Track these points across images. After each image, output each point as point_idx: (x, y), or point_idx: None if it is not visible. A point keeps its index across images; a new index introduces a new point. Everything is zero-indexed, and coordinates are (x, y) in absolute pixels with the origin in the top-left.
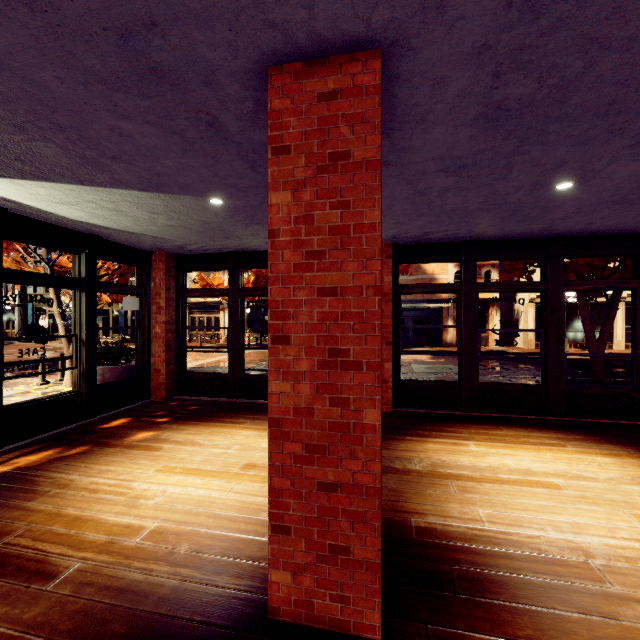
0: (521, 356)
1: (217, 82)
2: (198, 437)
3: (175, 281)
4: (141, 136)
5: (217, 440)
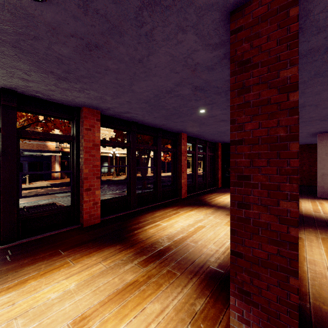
0: None
1: None
2: None
3: None
4: None
5: None
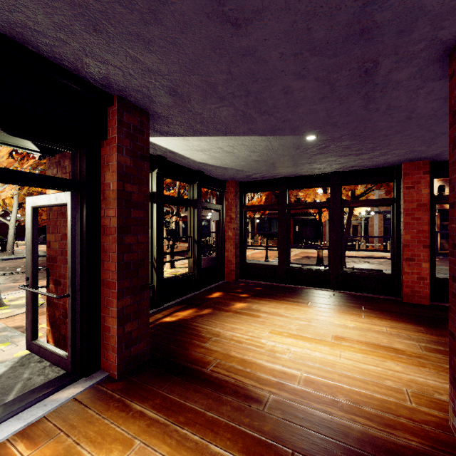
0: None
1: (410, 29)
2: (279, 310)
3: (239, 200)
4: (299, 91)
5: (295, 314)
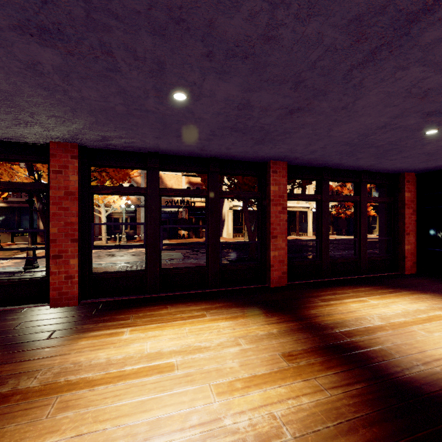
0: None
1: None
2: None
3: None
4: None
5: None
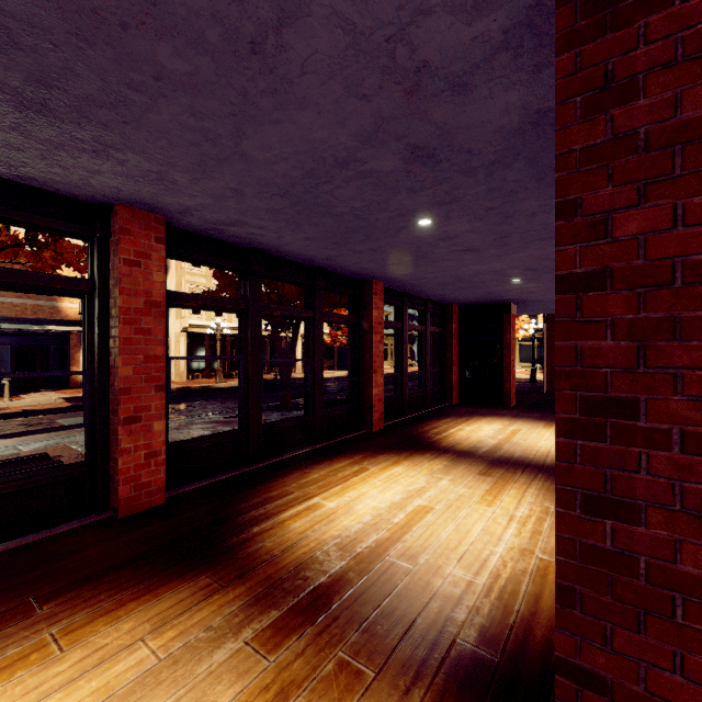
0: (184, 390)
1: None
2: None
3: None
4: None
5: None
